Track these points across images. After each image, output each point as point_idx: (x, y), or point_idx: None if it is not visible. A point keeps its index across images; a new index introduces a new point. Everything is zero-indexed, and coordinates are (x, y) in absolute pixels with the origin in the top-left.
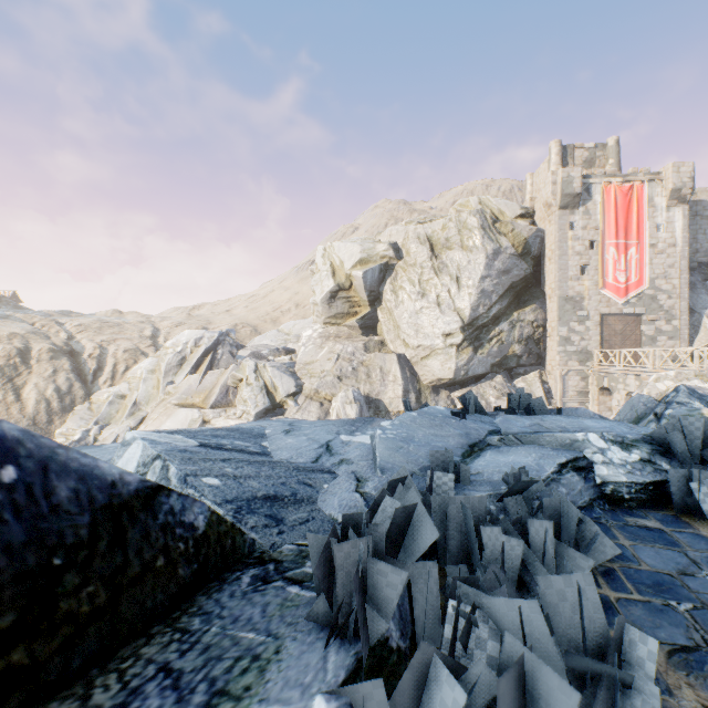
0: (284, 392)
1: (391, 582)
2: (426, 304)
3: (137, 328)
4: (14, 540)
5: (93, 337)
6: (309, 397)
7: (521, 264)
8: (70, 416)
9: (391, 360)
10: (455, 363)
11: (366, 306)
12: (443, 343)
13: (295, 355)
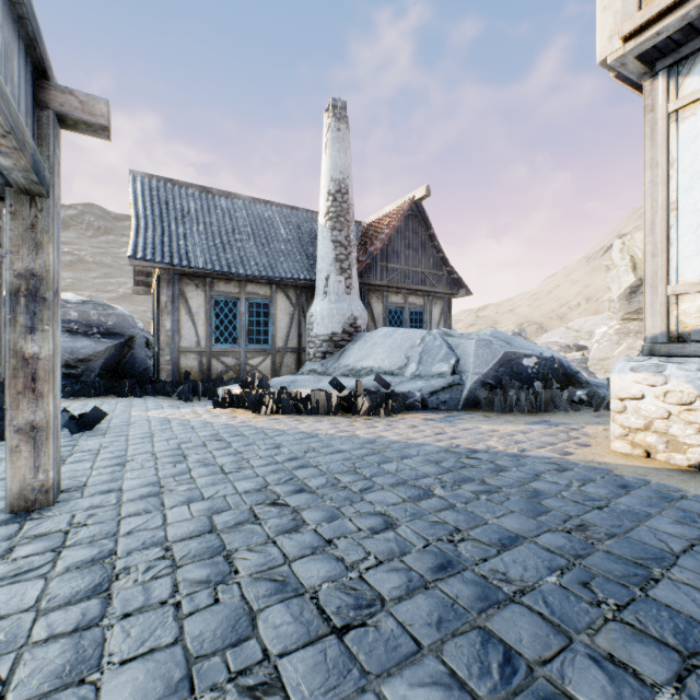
0: None
1: None
2: None
3: None
4: (567, 372)
5: None
6: None
7: None
8: None
9: None
10: None
11: None
12: None
13: (587, 351)
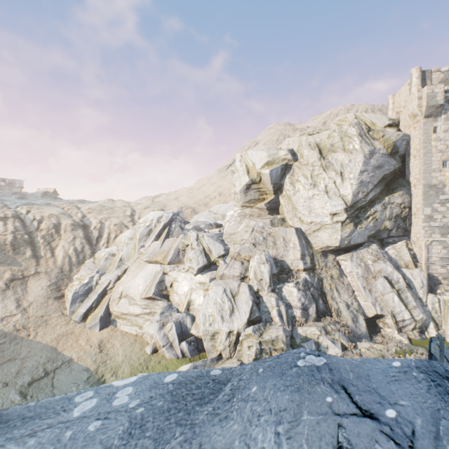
0: (216, 254)
1: None
2: (317, 192)
3: (122, 210)
4: None
5: (96, 216)
6: (233, 258)
7: (391, 161)
8: (82, 267)
9: (290, 232)
10: (340, 235)
11: (271, 194)
12: (330, 220)
13: (223, 228)
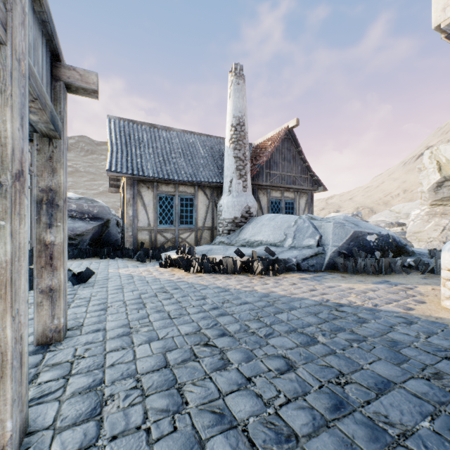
0: None
1: (439, 254)
2: None
3: None
4: (398, 244)
5: None
6: None
7: None
8: None
9: None
10: None
11: None
12: None
13: (405, 227)
